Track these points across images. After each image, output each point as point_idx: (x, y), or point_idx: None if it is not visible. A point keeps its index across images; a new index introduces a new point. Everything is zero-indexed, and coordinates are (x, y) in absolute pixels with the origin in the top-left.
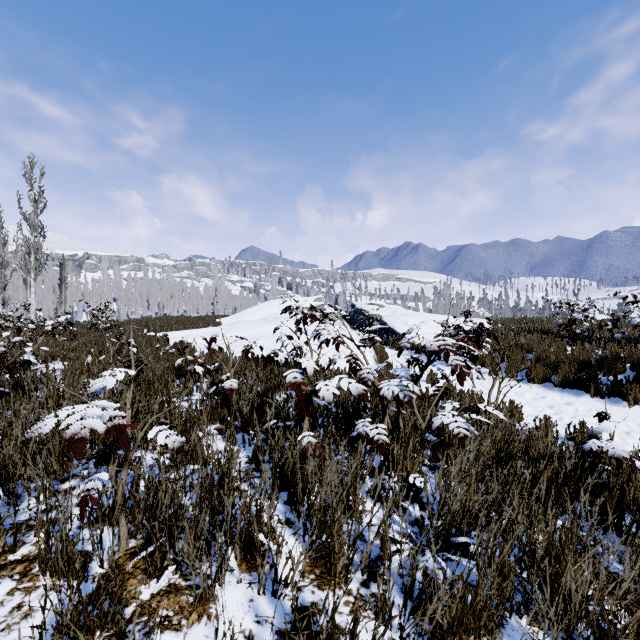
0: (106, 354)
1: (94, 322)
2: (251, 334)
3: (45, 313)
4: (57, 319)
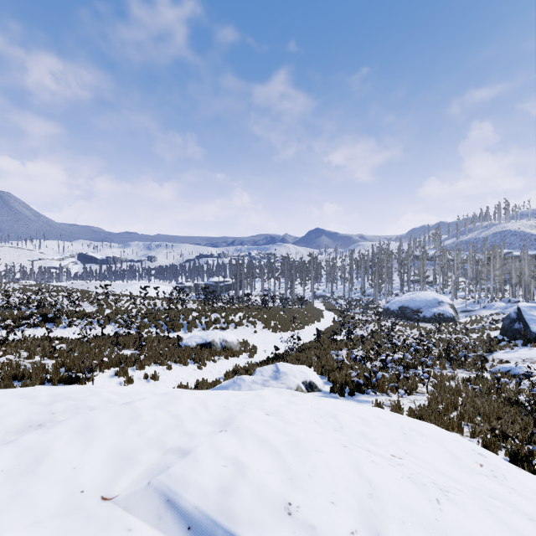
0: None
1: None
2: None
3: None
4: None
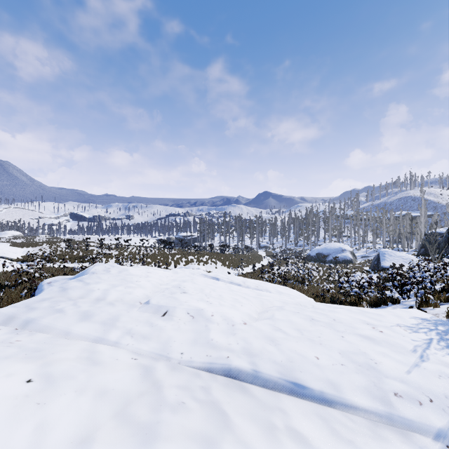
0: None
1: None
2: None
3: None
4: None
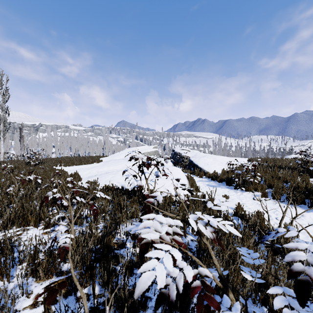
0: (12, 187)
1: (28, 161)
2: (116, 168)
3: (17, 153)
4: (14, 158)
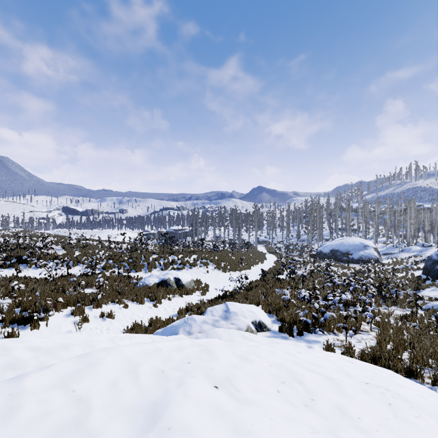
0: None
1: None
2: None
3: None
4: None
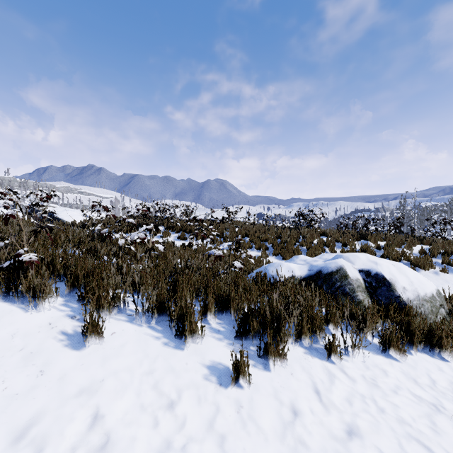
0: None
1: None
2: None
3: None
4: None
